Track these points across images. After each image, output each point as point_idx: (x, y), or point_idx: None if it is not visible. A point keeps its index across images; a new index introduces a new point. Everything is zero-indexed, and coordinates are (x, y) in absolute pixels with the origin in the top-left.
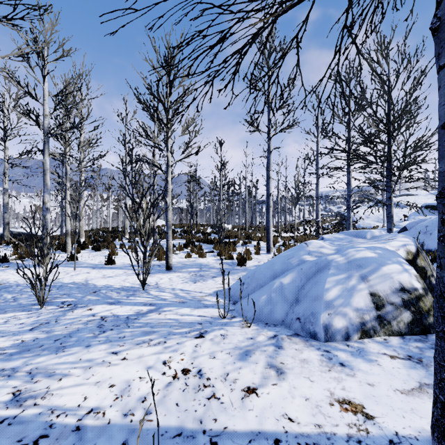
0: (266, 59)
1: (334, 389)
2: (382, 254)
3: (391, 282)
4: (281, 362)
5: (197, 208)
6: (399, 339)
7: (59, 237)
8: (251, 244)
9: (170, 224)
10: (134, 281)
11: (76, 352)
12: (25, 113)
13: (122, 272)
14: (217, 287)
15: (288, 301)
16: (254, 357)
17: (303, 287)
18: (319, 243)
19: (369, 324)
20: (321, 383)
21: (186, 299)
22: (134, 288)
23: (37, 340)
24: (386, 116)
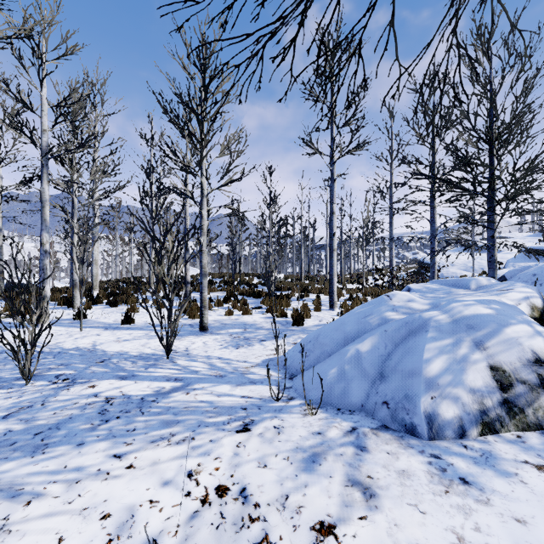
0: (329, 61)
1: (461, 528)
2: (500, 310)
3: (520, 351)
4: (369, 475)
5: (241, 254)
6: (540, 437)
7: (67, 289)
8: (308, 298)
9: (205, 272)
10: (157, 347)
11: (61, 454)
12: (17, 127)
13: (142, 333)
14: (267, 354)
15: (368, 376)
16: (326, 466)
17: (389, 357)
18: (406, 295)
19: (493, 413)
20: (438, 517)
21: (225, 371)
22: (156, 355)
23: (10, 433)
24: (487, 130)
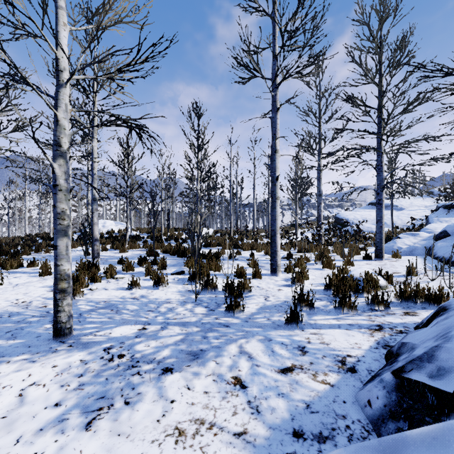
0: None
1: None
2: None
3: None
4: None
5: (173, 210)
6: None
7: None
8: (241, 256)
9: (62, 226)
10: None
11: None
12: None
13: None
14: None
15: None
16: None
17: None
18: None
19: None
20: None
21: None
22: None
23: None
24: None
